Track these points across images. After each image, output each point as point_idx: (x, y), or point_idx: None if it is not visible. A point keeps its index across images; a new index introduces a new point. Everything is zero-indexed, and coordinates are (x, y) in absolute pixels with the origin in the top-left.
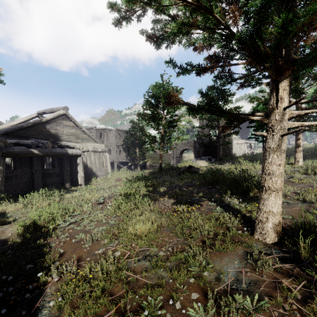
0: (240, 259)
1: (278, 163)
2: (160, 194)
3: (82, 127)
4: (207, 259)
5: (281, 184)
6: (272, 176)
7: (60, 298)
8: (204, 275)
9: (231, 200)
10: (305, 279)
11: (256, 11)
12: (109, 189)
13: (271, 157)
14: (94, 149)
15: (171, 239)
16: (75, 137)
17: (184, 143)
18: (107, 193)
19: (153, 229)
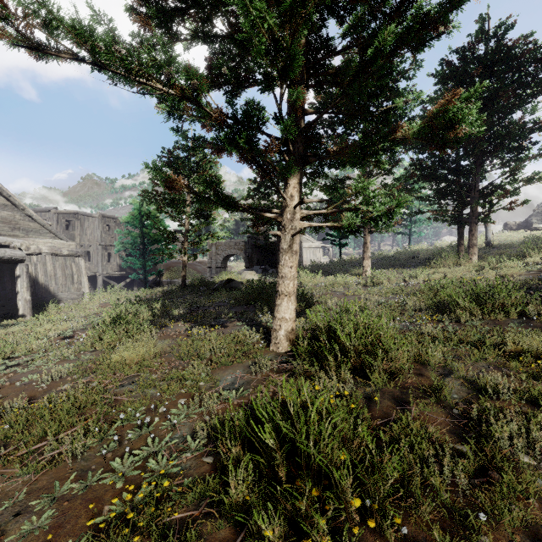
0: (245, 368)
1: (290, 265)
2: (173, 318)
3: (27, 207)
4: (210, 373)
5: (294, 288)
6: (285, 279)
7: (7, 426)
8: (199, 385)
9: (264, 318)
10: (294, 372)
11: (242, 114)
12: (85, 319)
13: (283, 259)
14: (54, 251)
15: (172, 364)
16: (10, 226)
17: (228, 244)
18: (80, 322)
19: (150, 356)
